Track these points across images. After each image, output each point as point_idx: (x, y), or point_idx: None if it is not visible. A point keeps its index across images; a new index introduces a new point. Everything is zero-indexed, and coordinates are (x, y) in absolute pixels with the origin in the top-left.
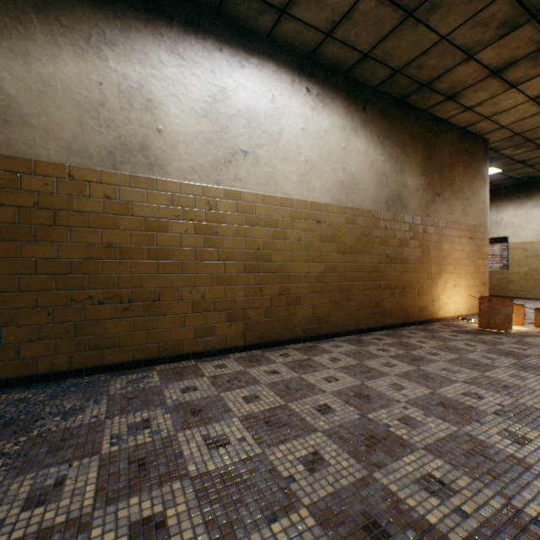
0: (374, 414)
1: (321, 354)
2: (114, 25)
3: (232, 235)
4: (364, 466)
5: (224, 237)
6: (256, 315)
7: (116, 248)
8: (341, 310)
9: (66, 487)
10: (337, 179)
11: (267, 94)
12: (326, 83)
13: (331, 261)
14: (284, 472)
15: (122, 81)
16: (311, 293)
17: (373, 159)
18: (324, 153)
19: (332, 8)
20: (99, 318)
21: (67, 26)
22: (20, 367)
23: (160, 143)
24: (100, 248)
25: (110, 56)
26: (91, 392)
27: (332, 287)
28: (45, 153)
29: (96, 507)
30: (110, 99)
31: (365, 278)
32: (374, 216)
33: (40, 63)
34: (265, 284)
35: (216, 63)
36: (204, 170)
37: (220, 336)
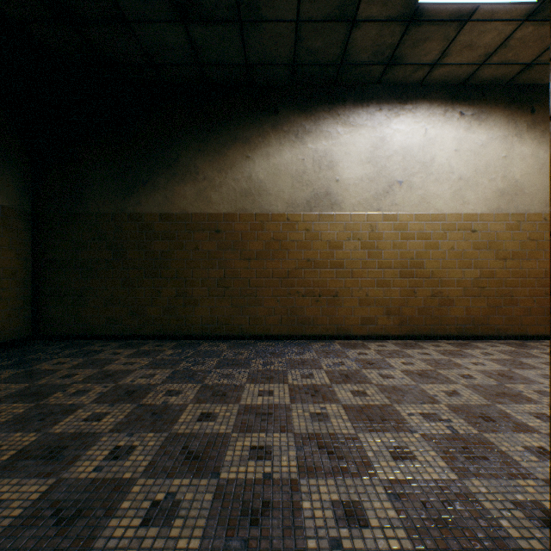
0: (511, 385)
1: (472, 349)
2: (310, 120)
3: (389, 249)
4: (489, 401)
5: (383, 250)
6: (409, 312)
7: (311, 262)
8: (500, 314)
9: (314, 376)
10: (495, 188)
11: (420, 130)
12: (482, 100)
13: (487, 267)
14: (431, 393)
15: (315, 154)
16: (465, 296)
17: (544, 160)
18: (479, 167)
19: (484, 47)
20: (302, 305)
21: (286, 131)
22: (265, 329)
23: (337, 189)
24: (303, 262)
25: (308, 141)
26: (303, 347)
27: (488, 291)
28: (276, 208)
29: (332, 383)
30: (308, 167)
31: (533, 283)
32: (546, 219)
33: (274, 158)
34: (418, 287)
35: (376, 120)
36: (367, 202)
37: (380, 325)
